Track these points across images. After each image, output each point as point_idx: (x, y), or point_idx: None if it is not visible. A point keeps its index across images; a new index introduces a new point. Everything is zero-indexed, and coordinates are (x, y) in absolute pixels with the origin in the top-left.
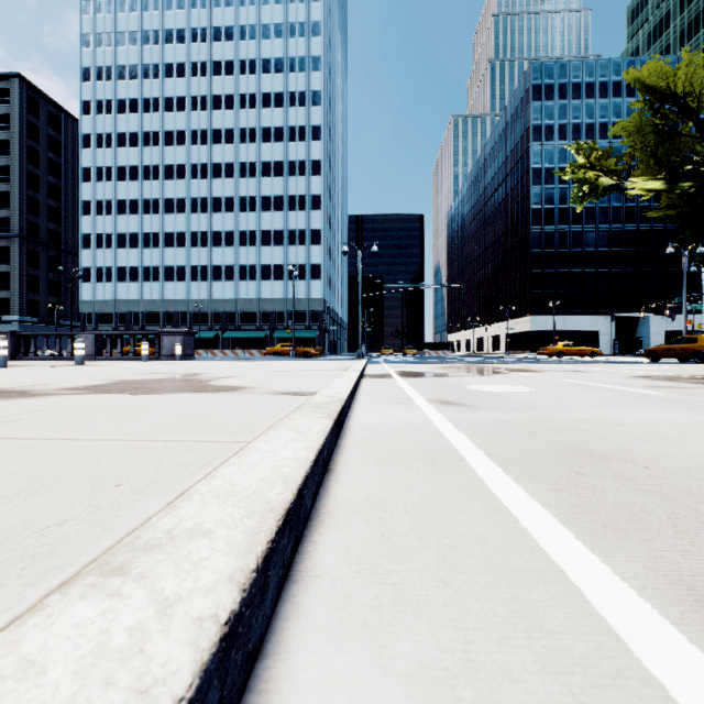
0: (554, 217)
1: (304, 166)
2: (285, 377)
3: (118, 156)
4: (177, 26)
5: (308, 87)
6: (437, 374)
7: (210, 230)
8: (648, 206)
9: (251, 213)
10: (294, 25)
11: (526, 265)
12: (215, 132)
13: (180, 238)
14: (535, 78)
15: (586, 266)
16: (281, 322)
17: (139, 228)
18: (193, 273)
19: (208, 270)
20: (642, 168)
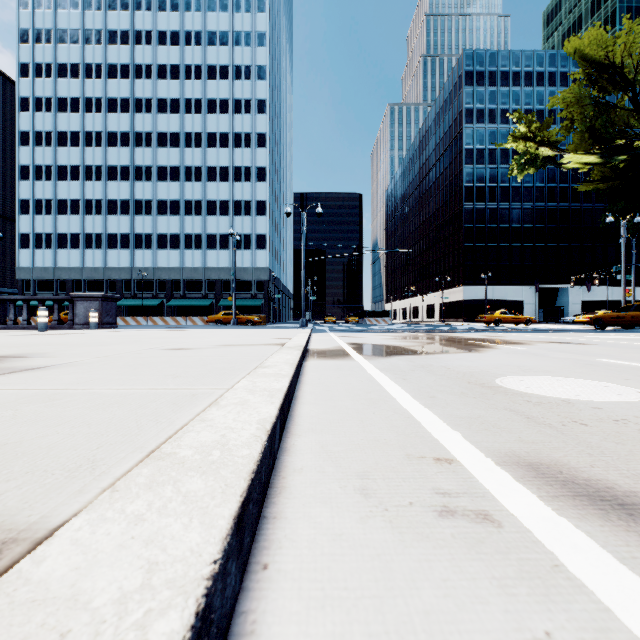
0: (485, 194)
1: (249, 138)
2: (146, 370)
3: (58, 121)
4: None
5: (254, 61)
6: (406, 349)
7: (155, 198)
8: (567, 187)
9: (196, 183)
10: (239, 0)
11: (459, 239)
12: (159, 101)
13: (124, 205)
14: (467, 65)
15: (513, 241)
16: (226, 291)
17: (80, 194)
18: (137, 241)
19: (153, 238)
20: (576, 143)
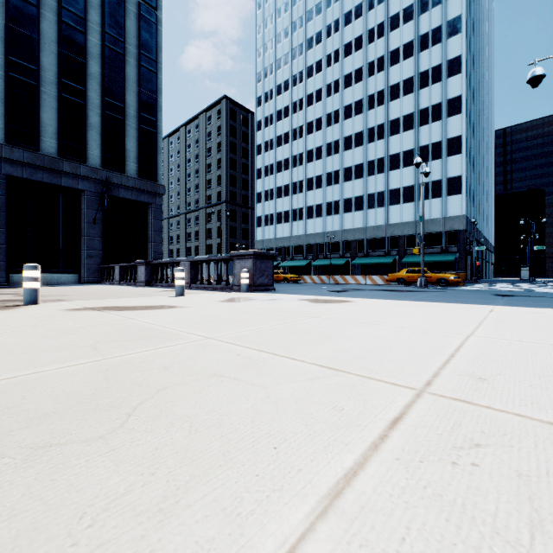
0: None
1: (438, 71)
2: None
3: (276, 129)
4: (316, 3)
5: None
6: None
7: (341, 168)
8: None
9: (379, 142)
10: None
11: None
12: (345, 78)
13: (318, 180)
14: None
15: None
16: (410, 246)
17: (289, 180)
18: (327, 209)
19: (340, 203)
20: None
